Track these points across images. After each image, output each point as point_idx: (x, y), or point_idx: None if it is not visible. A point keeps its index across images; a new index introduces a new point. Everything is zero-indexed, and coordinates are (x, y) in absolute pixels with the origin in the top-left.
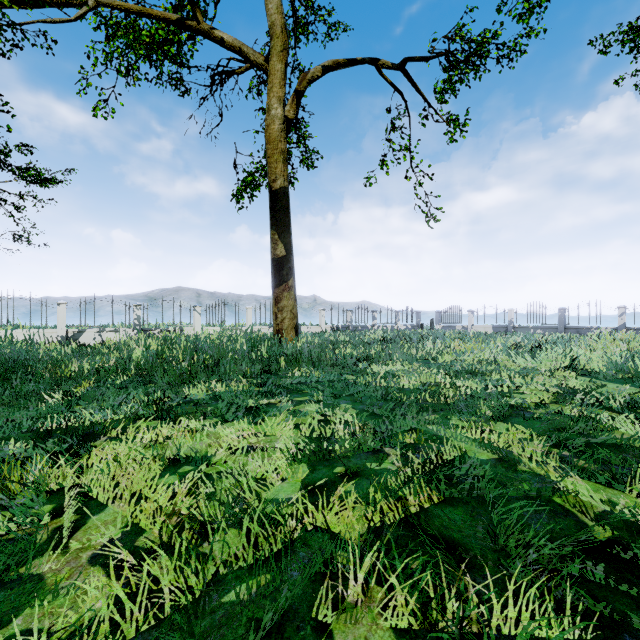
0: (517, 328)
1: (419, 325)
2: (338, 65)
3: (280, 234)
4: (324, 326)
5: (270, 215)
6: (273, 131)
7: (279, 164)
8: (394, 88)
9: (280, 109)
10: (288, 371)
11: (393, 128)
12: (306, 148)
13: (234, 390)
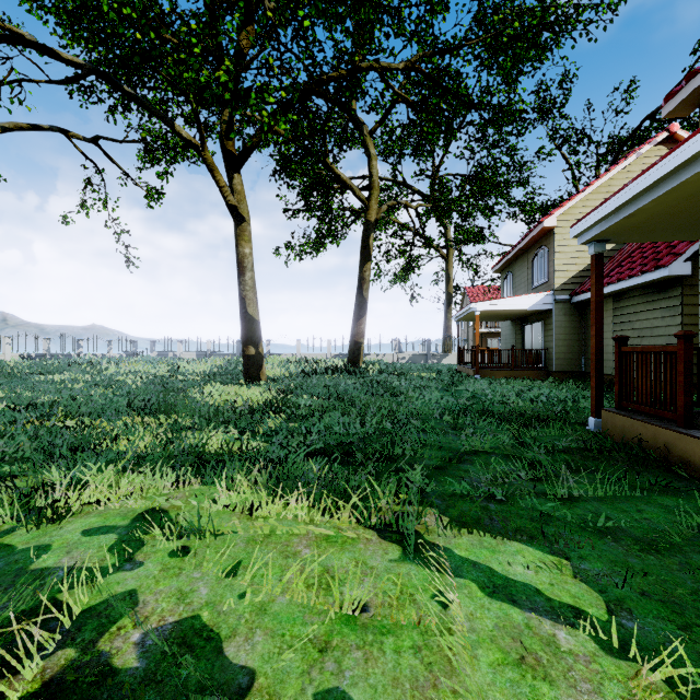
0: (213, 355)
1: (136, 353)
2: (21, 129)
3: None
4: (10, 354)
5: None
6: None
7: None
8: (87, 157)
9: None
10: None
11: (91, 182)
12: None
13: None
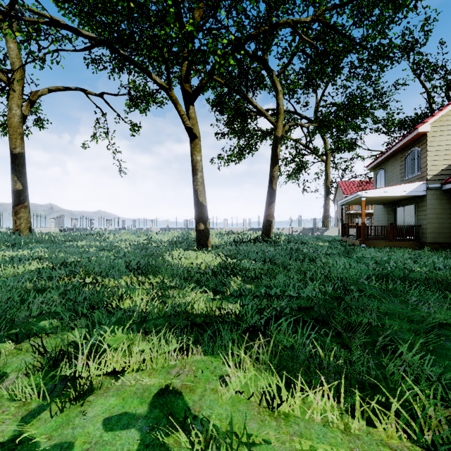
0: (170, 229)
1: (124, 228)
2: (59, 90)
3: (19, 177)
4: (54, 228)
5: (11, 166)
6: (14, 122)
7: (18, 140)
8: (96, 106)
9: (19, 111)
10: (26, 246)
11: (99, 122)
12: (38, 117)
13: (0, 249)
